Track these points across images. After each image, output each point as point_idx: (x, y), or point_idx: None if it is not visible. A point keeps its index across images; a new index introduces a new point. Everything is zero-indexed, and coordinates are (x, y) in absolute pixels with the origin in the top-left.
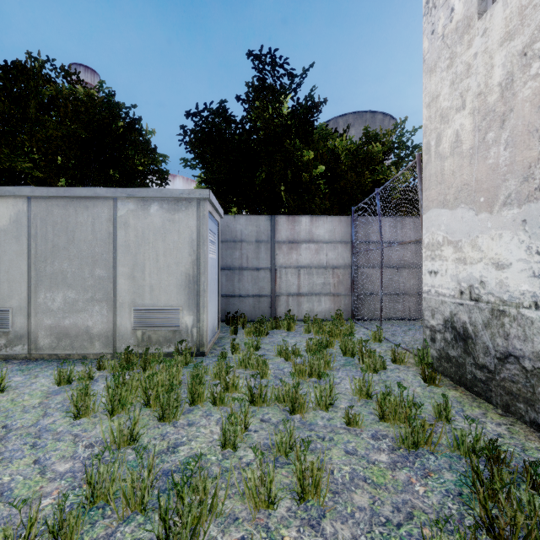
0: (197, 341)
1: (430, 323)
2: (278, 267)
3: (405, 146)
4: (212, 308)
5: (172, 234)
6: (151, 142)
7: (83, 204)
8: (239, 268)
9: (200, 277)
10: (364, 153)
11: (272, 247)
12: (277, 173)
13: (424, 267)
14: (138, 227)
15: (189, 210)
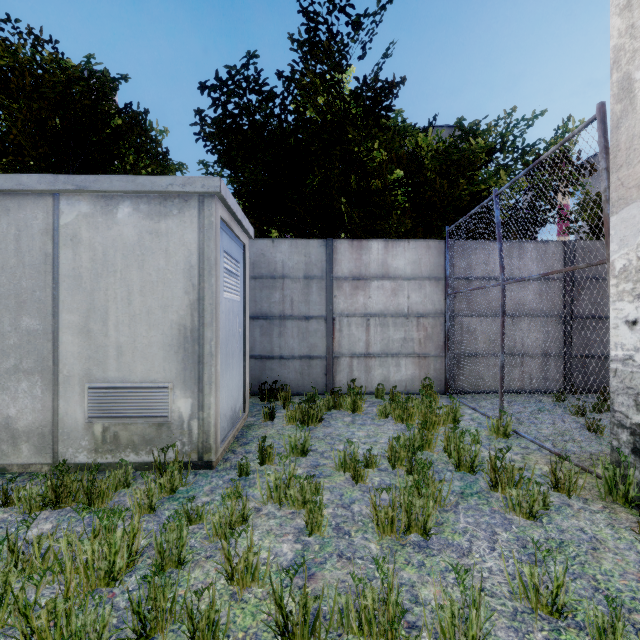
0: (199, 442)
1: (632, 420)
2: (337, 316)
3: (513, 147)
4: (230, 381)
5: (155, 257)
6: (158, 140)
7: (1, 204)
8: (279, 317)
9: (204, 330)
10: (460, 152)
11: (328, 286)
12: (335, 179)
13: (615, 312)
14: (96, 244)
15: (185, 214)
